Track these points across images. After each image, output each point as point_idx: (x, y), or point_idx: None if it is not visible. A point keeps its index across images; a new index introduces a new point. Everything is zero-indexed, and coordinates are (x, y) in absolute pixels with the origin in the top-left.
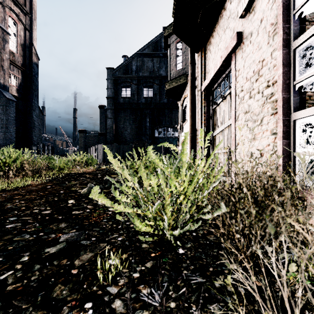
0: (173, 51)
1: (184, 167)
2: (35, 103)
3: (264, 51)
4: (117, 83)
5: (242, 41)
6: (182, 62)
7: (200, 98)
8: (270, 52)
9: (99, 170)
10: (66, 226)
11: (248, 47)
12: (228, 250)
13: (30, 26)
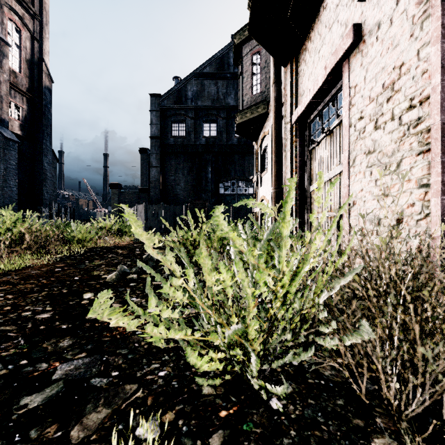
0: (247, 67)
1: (284, 247)
2: (47, 145)
3: (403, 50)
4: (166, 116)
5: (361, 39)
6: (260, 83)
7: (290, 135)
8: (415, 49)
9: (138, 242)
10: (70, 346)
11: (372, 47)
12: (364, 402)
13: (40, 34)
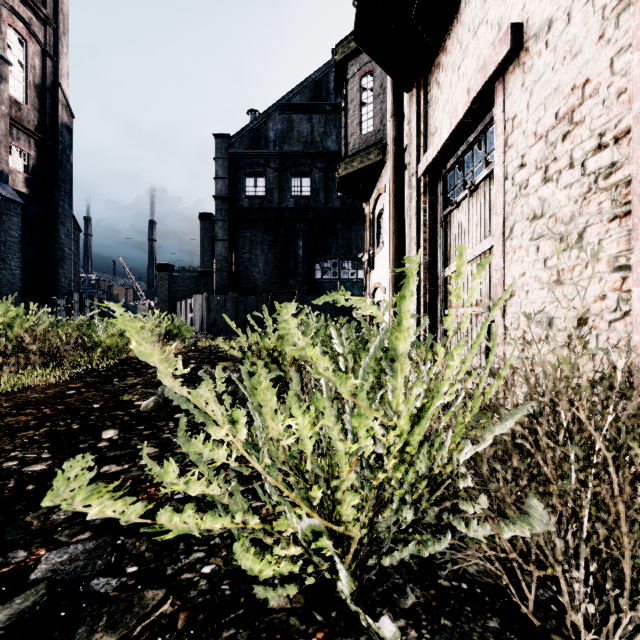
0: (354, 95)
1: (400, 372)
2: (65, 209)
3: (588, 60)
4: (238, 167)
5: (523, 46)
6: (373, 118)
7: (416, 192)
8: (606, 58)
9: (195, 350)
10: (69, 520)
11: (539, 57)
12: (532, 623)
13: (55, 48)
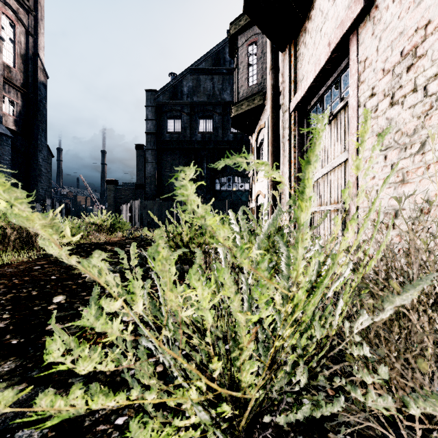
0: (243, 58)
1: (301, 243)
2: (42, 141)
3: (430, 5)
4: (162, 112)
5: (373, 4)
6: (256, 74)
7: (288, 124)
8: None
9: (130, 238)
10: (10, 372)
11: (387, 11)
12: None
13: (35, 29)
